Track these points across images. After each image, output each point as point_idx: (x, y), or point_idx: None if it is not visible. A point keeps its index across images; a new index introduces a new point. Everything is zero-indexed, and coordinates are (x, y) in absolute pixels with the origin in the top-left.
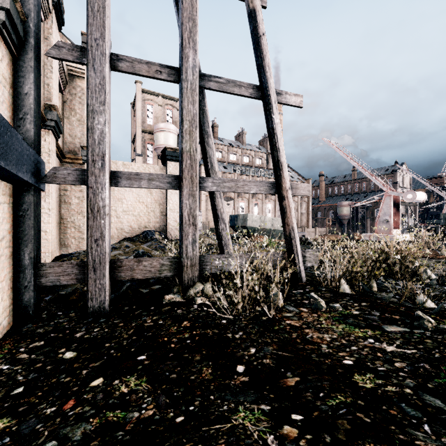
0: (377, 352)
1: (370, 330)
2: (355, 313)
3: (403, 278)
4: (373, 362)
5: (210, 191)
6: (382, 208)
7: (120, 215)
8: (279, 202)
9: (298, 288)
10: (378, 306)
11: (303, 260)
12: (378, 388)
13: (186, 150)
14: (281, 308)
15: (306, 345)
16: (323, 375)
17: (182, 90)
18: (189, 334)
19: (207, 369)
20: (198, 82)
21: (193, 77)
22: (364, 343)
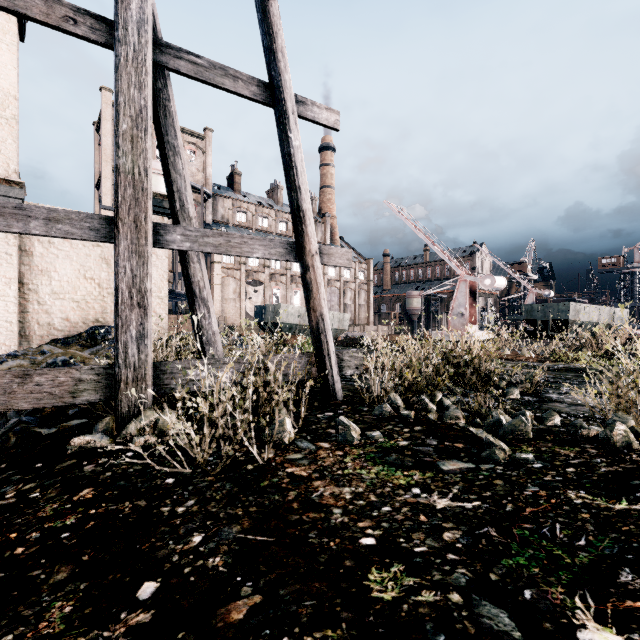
0: (420, 513)
1: (418, 472)
2: (401, 444)
3: (476, 387)
4: (409, 535)
5: (180, 251)
6: (456, 297)
7: (45, 300)
8: (301, 274)
9: (327, 410)
10: (437, 430)
11: (340, 367)
12: (405, 599)
13: (125, 170)
14: (287, 445)
15: (305, 514)
16: (312, 580)
17: (116, 60)
18: (76, 518)
19: (63, 606)
20: (150, 51)
21: (139, 40)
22: (404, 497)
